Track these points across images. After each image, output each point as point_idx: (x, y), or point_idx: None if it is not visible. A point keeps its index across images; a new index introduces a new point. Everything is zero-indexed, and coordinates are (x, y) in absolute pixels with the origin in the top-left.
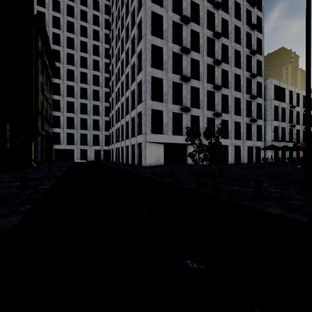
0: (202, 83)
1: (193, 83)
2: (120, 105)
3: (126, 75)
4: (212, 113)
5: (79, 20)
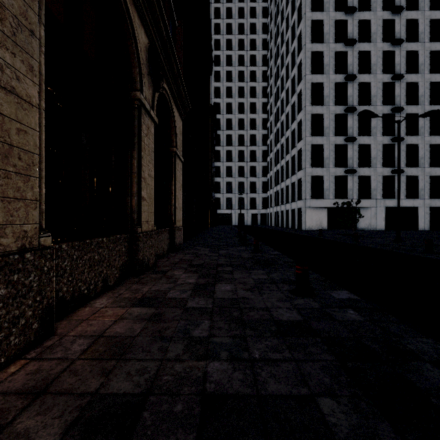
0: (374, 137)
1: (362, 141)
2: (279, 167)
3: (286, 139)
4: (390, 170)
5: (237, 82)
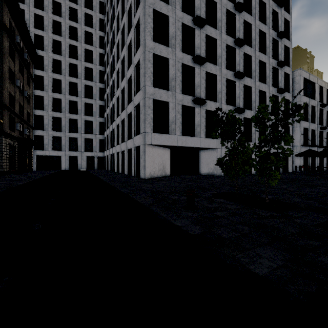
0: (219, 68)
1: (209, 68)
2: (115, 100)
3: (122, 61)
4: (232, 109)
5: (68, 0)
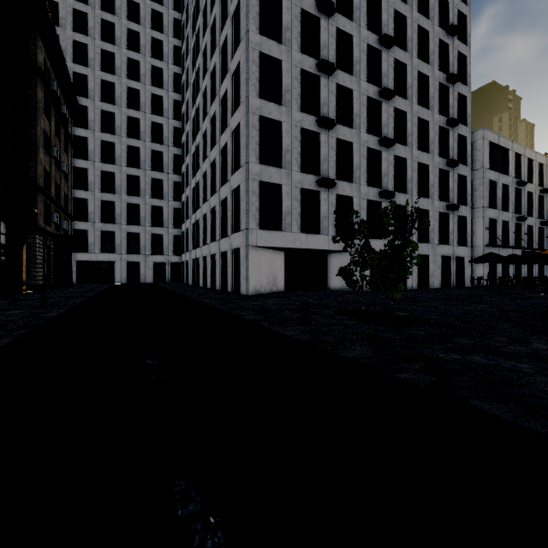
0: (357, 133)
1: (341, 133)
2: (200, 177)
3: (211, 119)
4: (376, 192)
5: (125, 19)
